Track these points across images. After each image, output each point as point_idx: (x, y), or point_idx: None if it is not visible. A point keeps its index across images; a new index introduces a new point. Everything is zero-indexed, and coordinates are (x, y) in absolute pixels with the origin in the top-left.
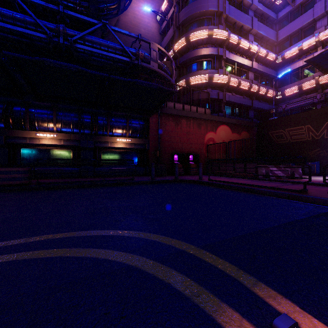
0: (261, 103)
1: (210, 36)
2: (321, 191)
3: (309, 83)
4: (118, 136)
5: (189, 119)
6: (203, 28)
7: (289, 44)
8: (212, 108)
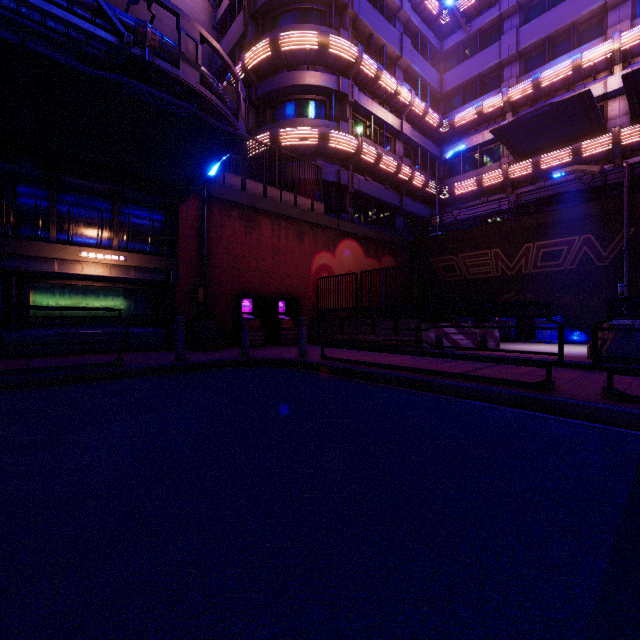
0: (416, 203)
1: (323, 47)
2: (568, 381)
3: (493, 175)
4: (87, 244)
5: (278, 219)
6: (309, 28)
7: (462, 101)
8: (328, 202)
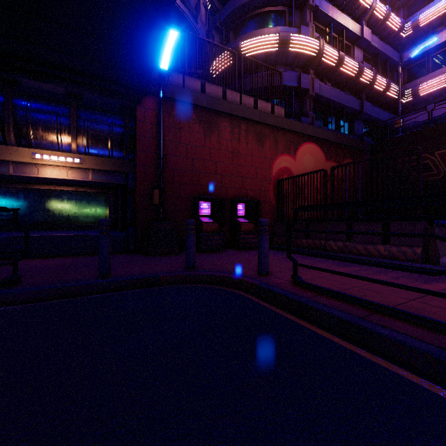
0: (376, 108)
1: None
2: None
3: None
4: (50, 150)
5: (237, 121)
6: None
7: (427, 0)
8: (287, 108)
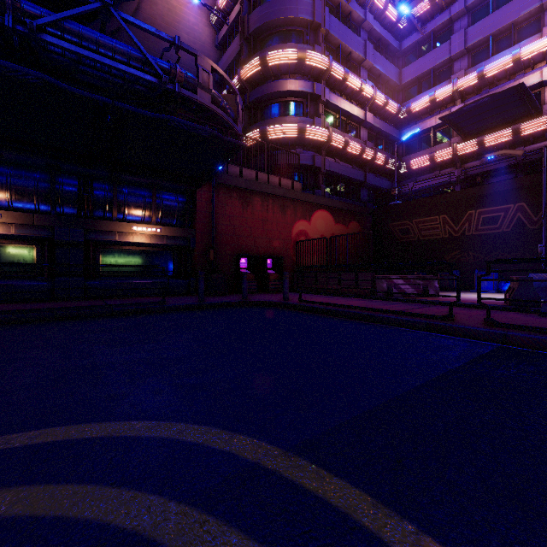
0: (377, 178)
1: (301, 60)
2: (471, 316)
3: (444, 153)
4: (135, 221)
5: (266, 196)
6: (290, 46)
7: (417, 91)
8: (305, 181)
